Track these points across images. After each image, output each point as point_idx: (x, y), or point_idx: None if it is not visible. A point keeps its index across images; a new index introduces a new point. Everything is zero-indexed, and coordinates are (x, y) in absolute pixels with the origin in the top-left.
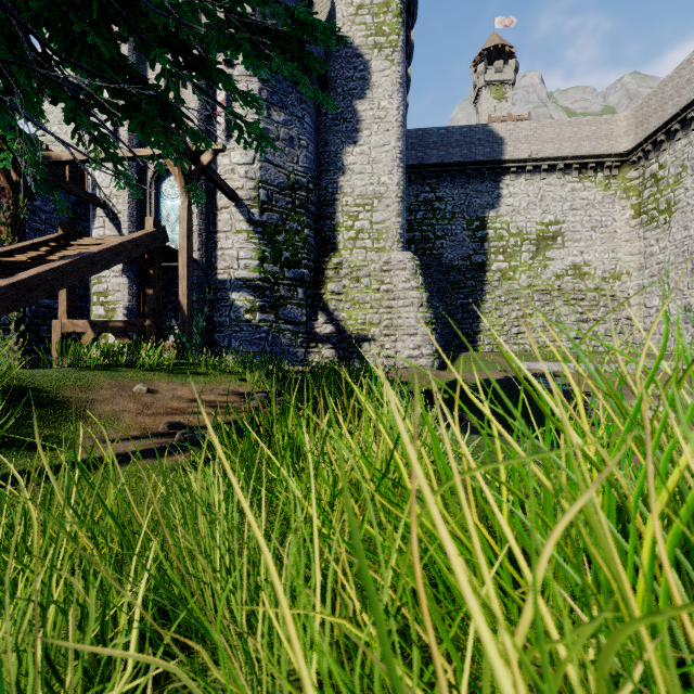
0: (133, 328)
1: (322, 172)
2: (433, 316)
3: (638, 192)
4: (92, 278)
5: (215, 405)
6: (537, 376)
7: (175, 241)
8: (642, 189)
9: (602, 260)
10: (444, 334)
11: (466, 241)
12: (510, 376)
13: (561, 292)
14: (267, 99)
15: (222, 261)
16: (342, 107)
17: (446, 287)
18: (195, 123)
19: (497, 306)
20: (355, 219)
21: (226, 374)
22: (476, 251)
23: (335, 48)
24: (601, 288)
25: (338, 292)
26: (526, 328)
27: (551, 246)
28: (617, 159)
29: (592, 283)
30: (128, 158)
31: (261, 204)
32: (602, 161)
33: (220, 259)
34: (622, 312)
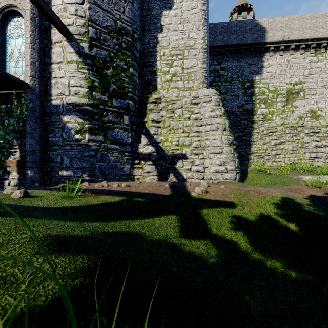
0: None
1: (145, 31)
2: (233, 138)
3: None
4: None
5: None
6: None
7: (17, 73)
8: None
9: None
10: None
11: (241, 95)
12: None
13: (303, 127)
14: None
15: (56, 89)
16: None
17: None
18: None
19: (261, 137)
20: (170, 66)
21: None
22: (247, 101)
23: None
24: None
25: (157, 120)
26: (281, 151)
27: (296, 98)
28: None
29: (324, 122)
30: None
31: (90, 40)
32: None
33: (54, 87)
34: None
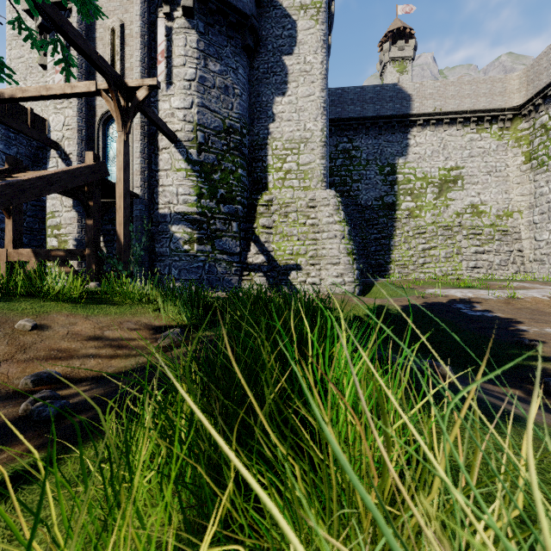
0: (74, 256)
1: (254, 120)
2: (353, 247)
3: (528, 141)
4: (47, 212)
5: (117, 343)
6: (455, 302)
7: None
8: (532, 138)
9: (496, 200)
10: (360, 264)
11: (379, 184)
12: (429, 302)
13: (461, 227)
14: (204, 50)
15: (163, 197)
16: (272, 62)
17: (361, 224)
18: (138, 70)
19: (405, 240)
20: (283, 161)
21: (144, 304)
22: (387, 192)
23: (266, 9)
24: (496, 225)
25: (269, 226)
26: (431, 258)
27: (452, 188)
28: (510, 113)
29: (488, 220)
30: (68, 95)
31: (199, 145)
32: (497, 114)
33: (161, 195)
34: (515, 245)
